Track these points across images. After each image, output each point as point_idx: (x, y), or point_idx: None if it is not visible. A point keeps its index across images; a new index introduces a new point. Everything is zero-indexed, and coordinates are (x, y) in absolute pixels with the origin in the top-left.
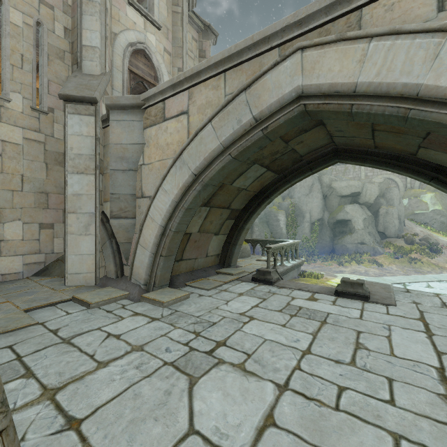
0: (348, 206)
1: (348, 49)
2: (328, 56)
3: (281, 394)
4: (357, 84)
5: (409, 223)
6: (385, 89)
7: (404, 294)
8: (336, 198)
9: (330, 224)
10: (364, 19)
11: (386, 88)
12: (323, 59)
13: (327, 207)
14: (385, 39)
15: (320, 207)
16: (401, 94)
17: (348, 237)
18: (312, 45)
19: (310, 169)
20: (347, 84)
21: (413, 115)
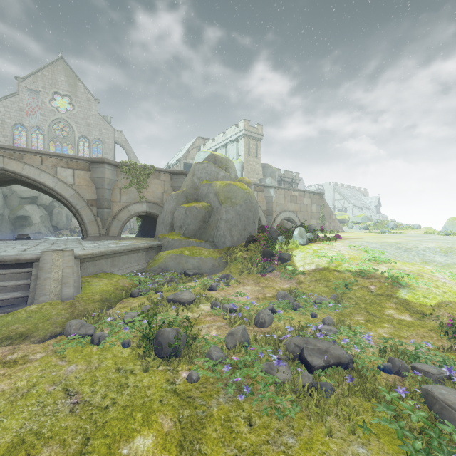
0: (28, 206)
1: (19, 164)
2: (13, 163)
3: (0, 244)
4: (22, 173)
5: (75, 221)
6: (29, 177)
7: (47, 239)
8: (17, 198)
9: (10, 219)
10: (24, 157)
11: (29, 177)
12: (11, 163)
13: (8, 205)
14: (29, 166)
15: (1, 204)
16: (33, 180)
17: (27, 228)
18: (7, 157)
19: (1, 185)
20: (19, 172)
21: (36, 185)
